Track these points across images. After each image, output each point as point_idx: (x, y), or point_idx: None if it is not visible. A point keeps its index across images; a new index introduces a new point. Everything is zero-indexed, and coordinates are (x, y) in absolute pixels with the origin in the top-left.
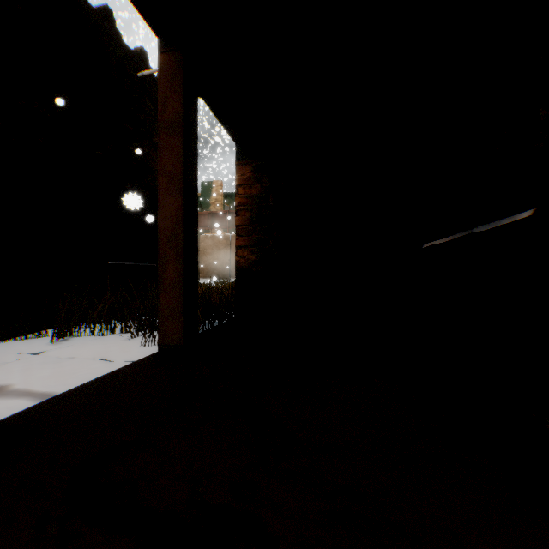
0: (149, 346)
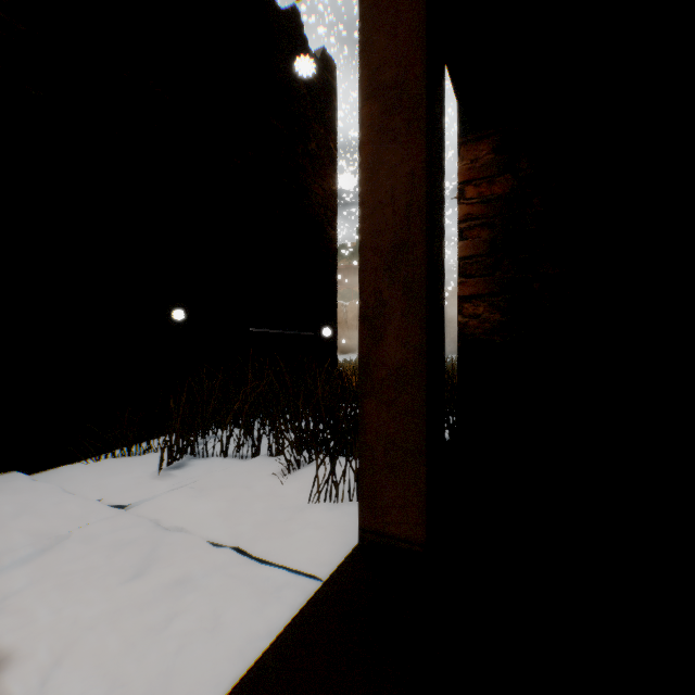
0: (326, 502)
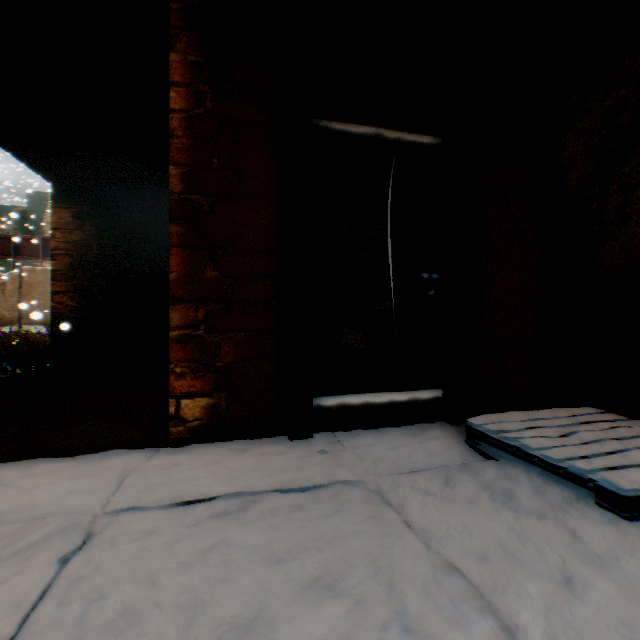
0: None
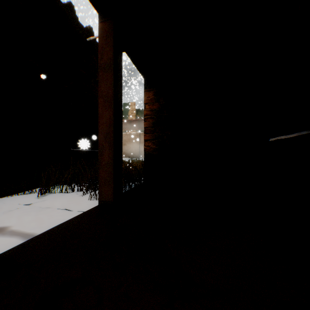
0: (93, 200)
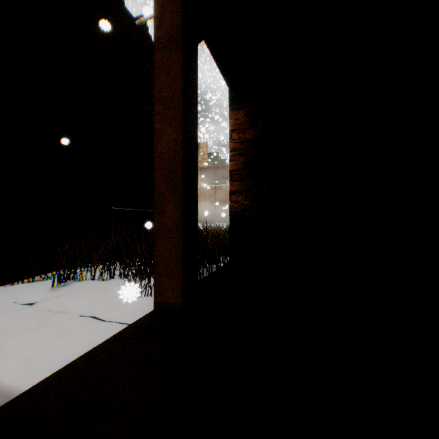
0: (145, 297)
